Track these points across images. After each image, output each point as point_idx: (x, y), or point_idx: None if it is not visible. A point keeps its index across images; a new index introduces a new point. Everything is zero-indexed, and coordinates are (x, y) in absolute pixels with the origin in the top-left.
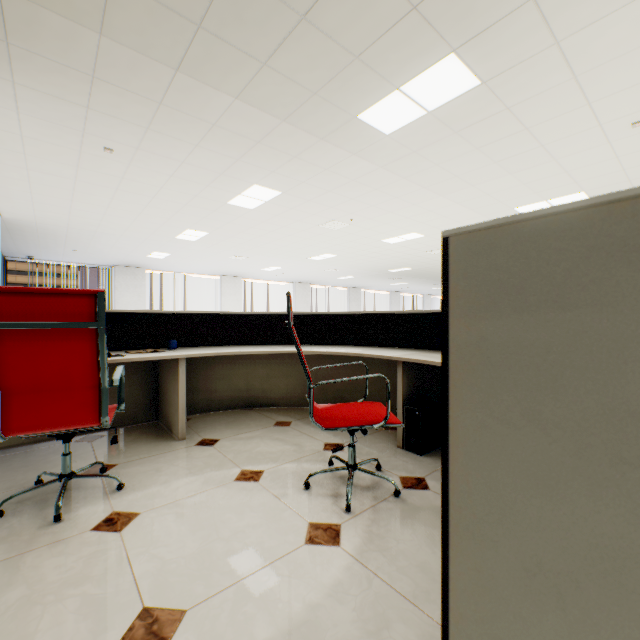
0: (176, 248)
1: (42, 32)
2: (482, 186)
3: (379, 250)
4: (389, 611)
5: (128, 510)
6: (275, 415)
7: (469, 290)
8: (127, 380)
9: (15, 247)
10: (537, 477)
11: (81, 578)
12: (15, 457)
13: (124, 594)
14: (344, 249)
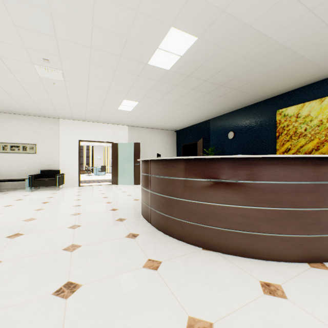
0: None
1: None
2: None
3: None
4: None
5: None
6: None
7: None
8: None
9: None
10: None
11: None
12: None
13: None
14: None
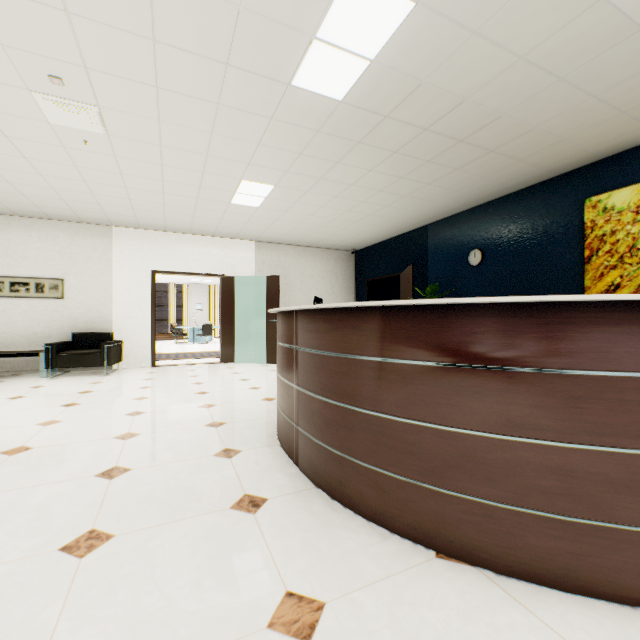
0: None
1: None
2: None
3: None
4: None
5: None
6: None
7: None
8: None
9: None
10: None
11: None
12: None
13: None
14: None
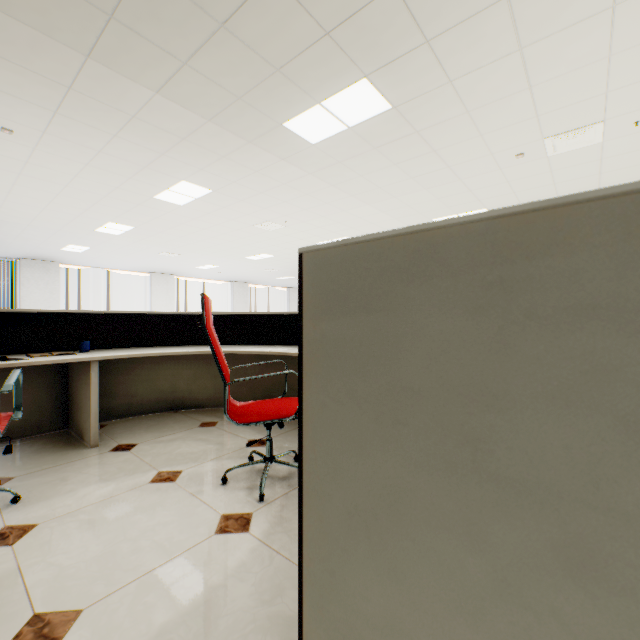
0: (97, 242)
1: None
2: (403, 198)
3: None
4: (285, 581)
5: (24, 523)
6: (201, 416)
7: (315, 297)
8: (29, 386)
9: None
10: (355, 441)
11: None
12: None
13: (12, 605)
14: (281, 250)
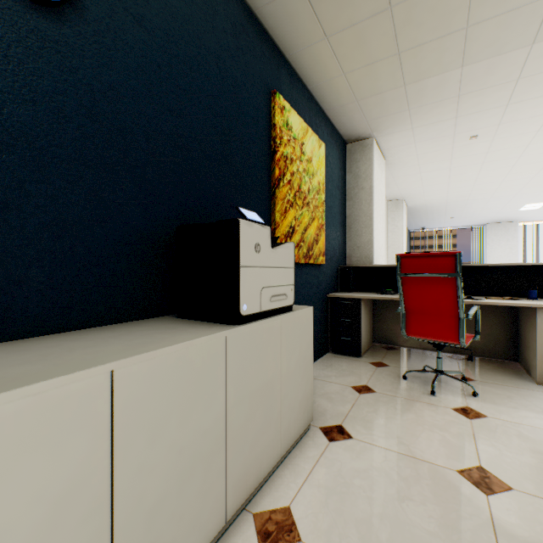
0: None
1: (425, 92)
2: None
3: None
4: None
5: (477, 410)
6: None
7: None
8: (486, 320)
9: (414, 223)
10: None
11: (442, 428)
12: (412, 353)
13: (467, 451)
14: None
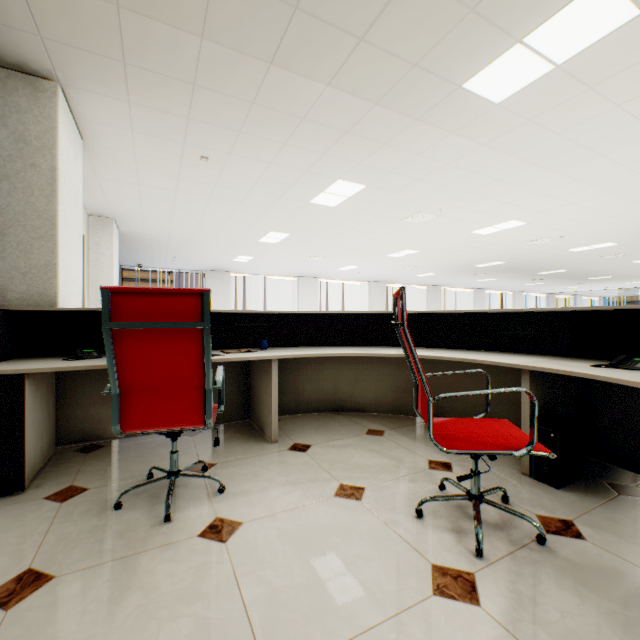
0: (259, 251)
1: (152, 46)
2: (615, 155)
3: (467, 243)
4: None
5: (230, 517)
6: (365, 422)
7: None
8: None
9: (129, 257)
10: None
11: (192, 594)
12: (130, 447)
13: (235, 624)
14: (427, 244)
